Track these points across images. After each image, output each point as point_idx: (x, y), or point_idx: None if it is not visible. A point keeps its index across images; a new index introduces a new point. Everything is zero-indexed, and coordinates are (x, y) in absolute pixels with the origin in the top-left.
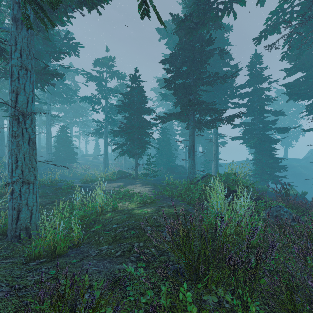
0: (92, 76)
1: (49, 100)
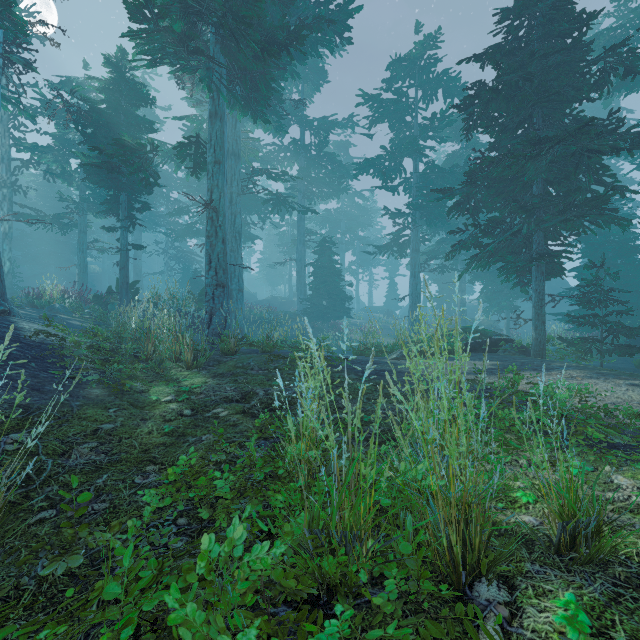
0: (381, 104)
1: (300, 194)
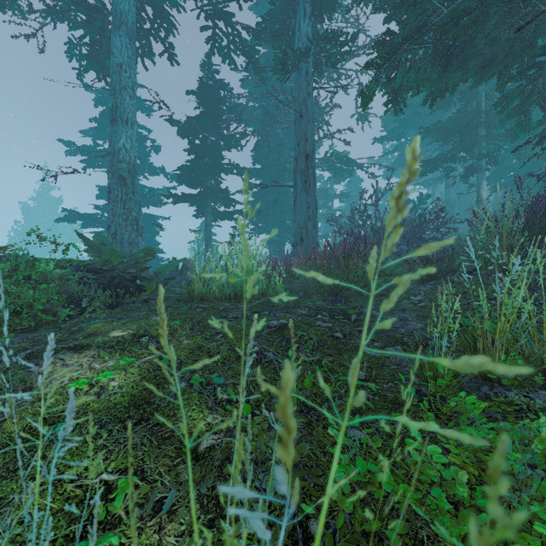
0: None
1: None
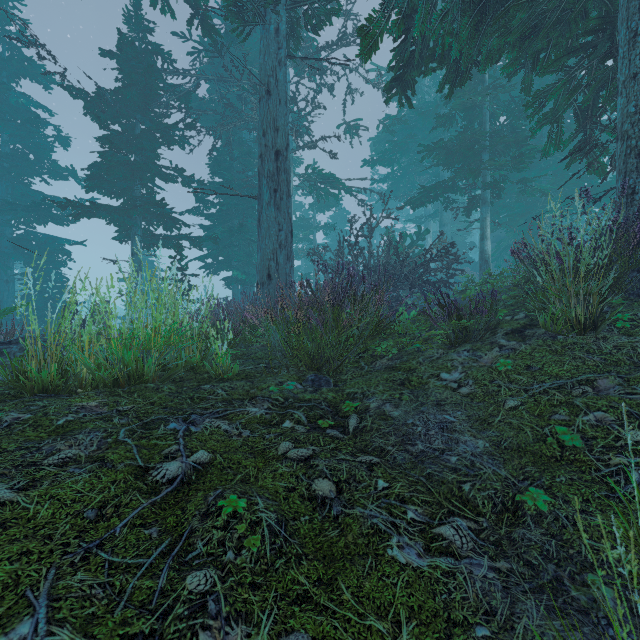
0: None
1: None
